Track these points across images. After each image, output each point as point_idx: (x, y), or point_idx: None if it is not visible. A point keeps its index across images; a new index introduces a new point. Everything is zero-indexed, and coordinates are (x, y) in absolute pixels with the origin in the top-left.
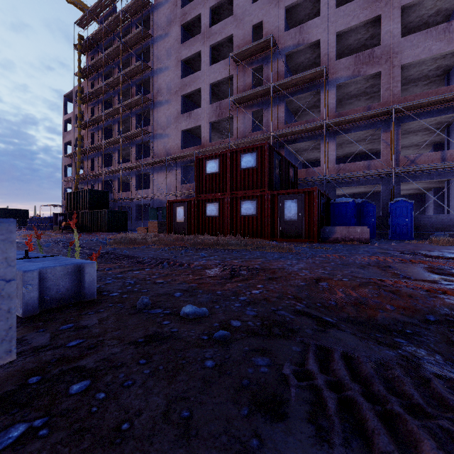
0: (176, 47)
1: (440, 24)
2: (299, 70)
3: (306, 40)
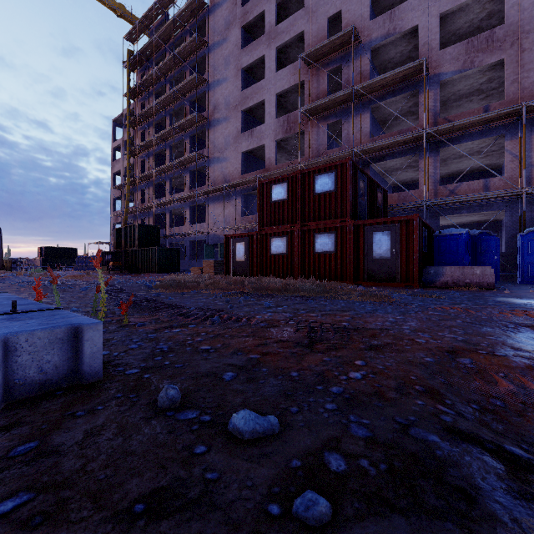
0: (236, 53)
1: None
2: (388, 69)
3: (399, 28)
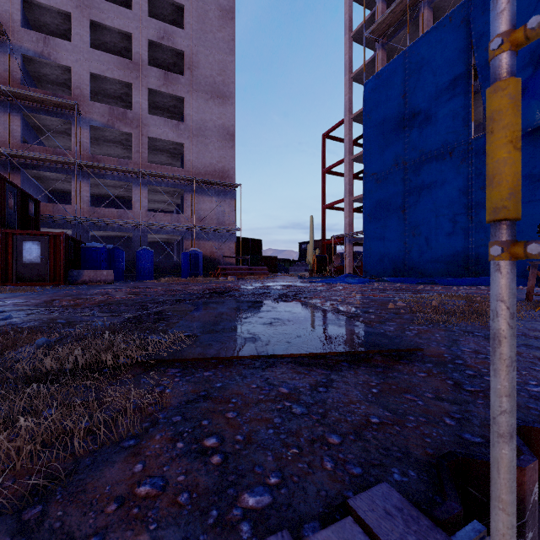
0: None
1: (178, 115)
2: (43, 80)
3: (54, 58)
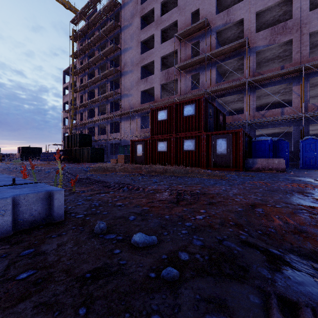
0: (137, 32)
1: None
2: (226, 43)
3: (232, 20)
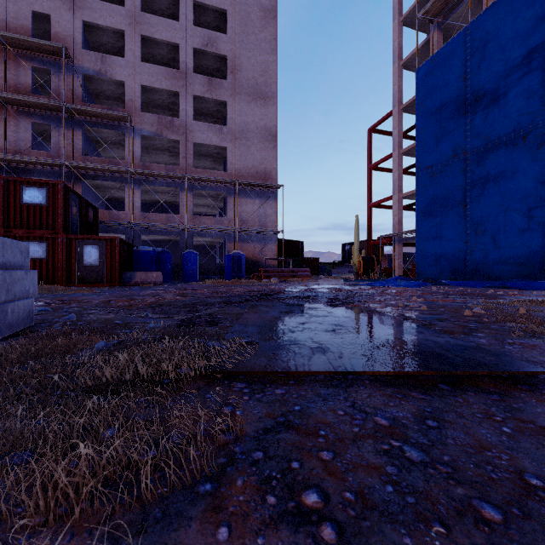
0: None
1: (221, 120)
2: (101, 96)
3: (110, 74)
